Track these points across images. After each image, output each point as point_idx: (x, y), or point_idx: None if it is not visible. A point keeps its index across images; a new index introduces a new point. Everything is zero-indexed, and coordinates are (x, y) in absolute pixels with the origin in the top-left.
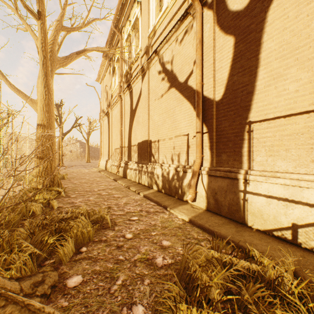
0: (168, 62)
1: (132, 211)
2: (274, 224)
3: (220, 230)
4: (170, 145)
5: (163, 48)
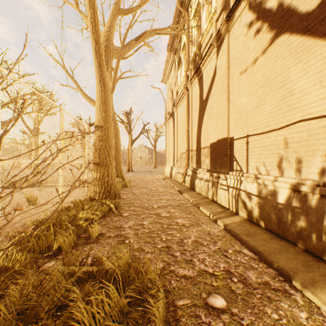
0: None
1: (210, 271)
2: None
3: None
4: (275, 142)
5: None
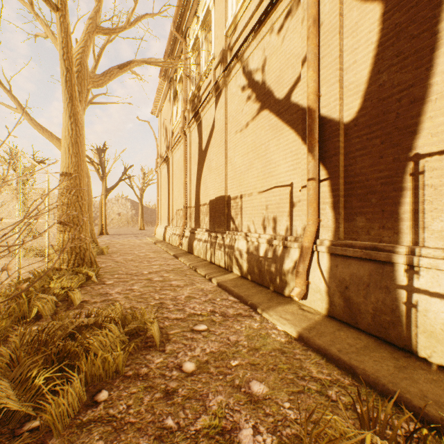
0: (257, 69)
1: (198, 313)
2: None
3: (363, 363)
4: (260, 204)
5: (249, 48)
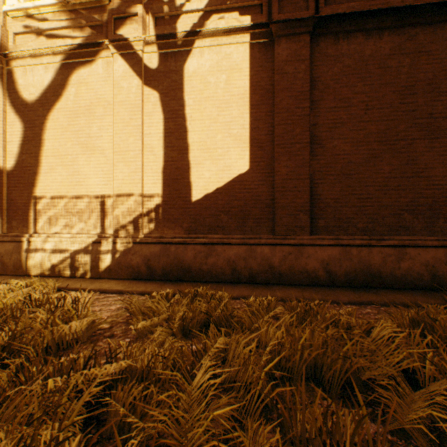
0: None
1: None
2: (44, 268)
3: None
4: None
5: None
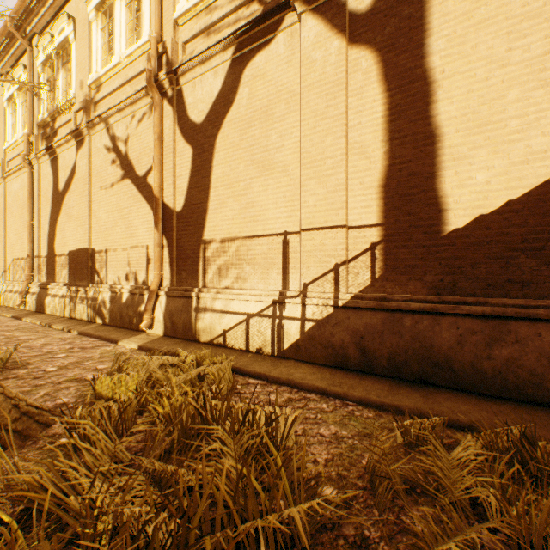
0: (122, 140)
1: (57, 350)
2: (214, 334)
3: (168, 348)
4: (125, 259)
5: (114, 117)
